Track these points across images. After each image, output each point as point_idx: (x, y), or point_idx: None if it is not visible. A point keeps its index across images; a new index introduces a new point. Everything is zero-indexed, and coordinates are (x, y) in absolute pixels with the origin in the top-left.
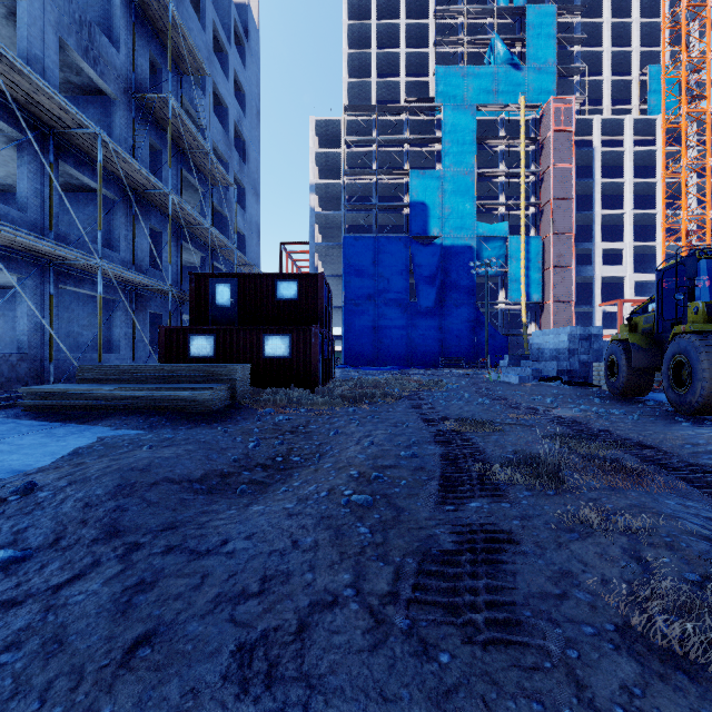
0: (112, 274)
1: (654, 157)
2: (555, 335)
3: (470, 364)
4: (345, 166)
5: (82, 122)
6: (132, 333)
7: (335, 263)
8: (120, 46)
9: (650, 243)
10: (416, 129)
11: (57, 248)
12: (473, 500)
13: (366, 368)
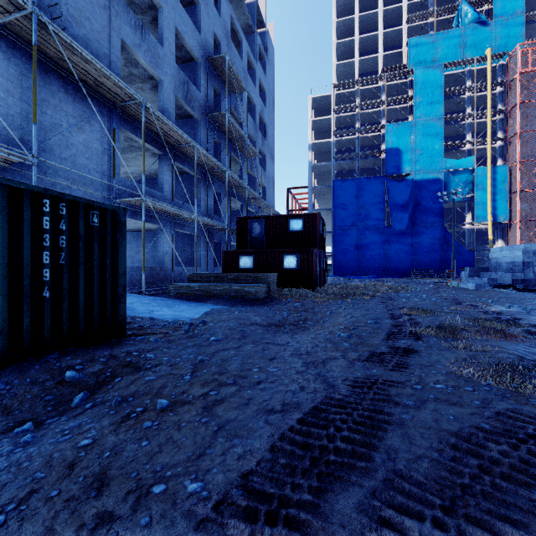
0: (199, 221)
1: None
2: (511, 251)
3: (438, 274)
4: (334, 128)
5: (188, 141)
6: (206, 254)
7: (326, 199)
8: (201, 88)
9: None
10: (391, 91)
11: (179, 211)
12: (403, 340)
13: (350, 277)
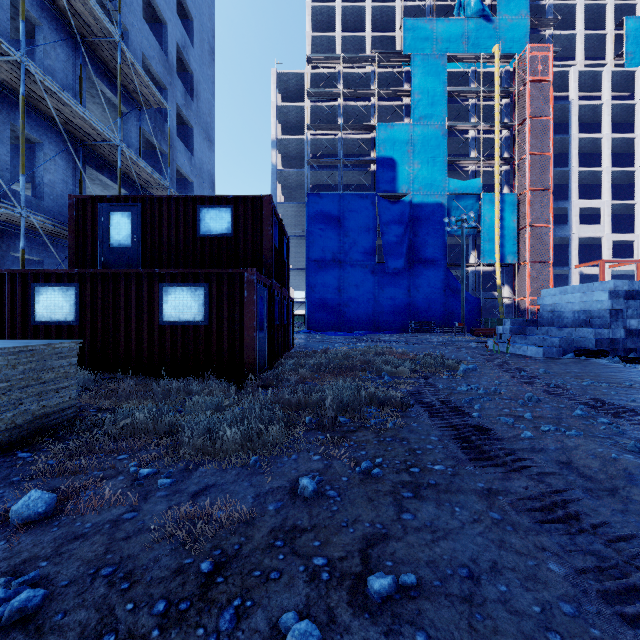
0: None
1: (631, 112)
2: (585, 293)
3: (441, 329)
4: (308, 120)
5: None
6: None
7: (299, 225)
8: None
9: (629, 201)
10: (383, 84)
11: None
12: None
13: (331, 334)
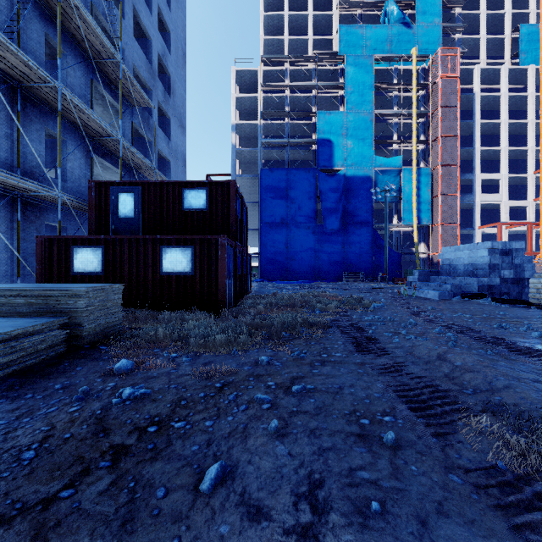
0: None
1: (525, 102)
2: (472, 250)
3: (369, 278)
4: (262, 109)
5: None
6: (17, 245)
7: (253, 193)
8: None
9: (522, 174)
10: (322, 78)
11: None
12: None
13: (280, 282)
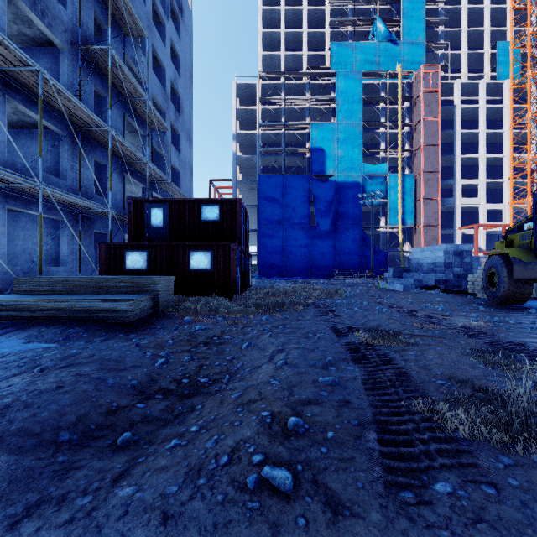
0: (57, 197)
1: (502, 113)
2: (432, 251)
3: (358, 275)
4: (260, 119)
5: (24, 60)
6: (79, 249)
7: (252, 196)
8: (67, 4)
9: (499, 180)
10: (315, 91)
11: None
12: (435, 474)
13: (276, 278)
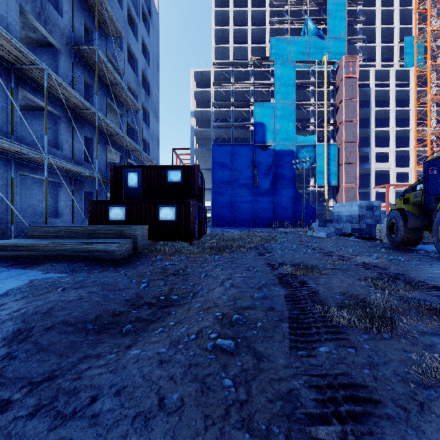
0: (57, 165)
1: (408, 94)
2: (349, 206)
3: (292, 225)
4: (213, 100)
5: (33, 60)
6: (72, 204)
7: (207, 161)
8: (63, 14)
9: (406, 148)
10: (258, 77)
11: (13, 145)
12: (321, 343)
13: (226, 228)
